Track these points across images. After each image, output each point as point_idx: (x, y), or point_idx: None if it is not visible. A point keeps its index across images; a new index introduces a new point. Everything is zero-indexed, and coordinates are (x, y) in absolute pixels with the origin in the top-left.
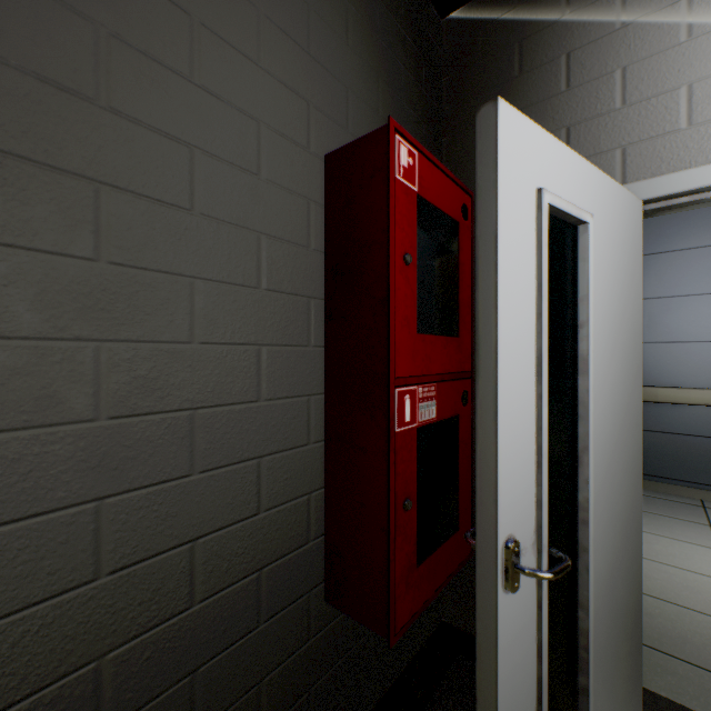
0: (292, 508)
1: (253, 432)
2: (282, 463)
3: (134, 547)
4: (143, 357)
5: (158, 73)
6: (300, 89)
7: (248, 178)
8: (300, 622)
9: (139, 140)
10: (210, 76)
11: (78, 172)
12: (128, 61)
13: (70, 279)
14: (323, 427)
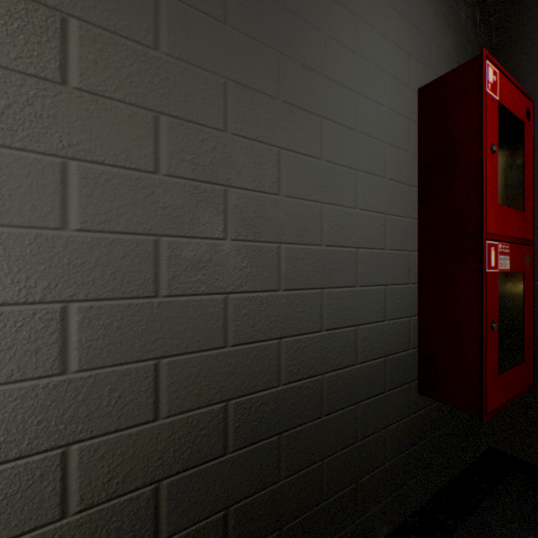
0: (401, 323)
1: (382, 269)
2: (396, 292)
3: (334, 320)
4: (337, 214)
5: (342, 53)
6: (404, 47)
7: (380, 109)
8: (404, 401)
9: (335, 92)
10: (363, 49)
11: (314, 113)
12: (331, 49)
13: (312, 169)
14: (417, 274)
